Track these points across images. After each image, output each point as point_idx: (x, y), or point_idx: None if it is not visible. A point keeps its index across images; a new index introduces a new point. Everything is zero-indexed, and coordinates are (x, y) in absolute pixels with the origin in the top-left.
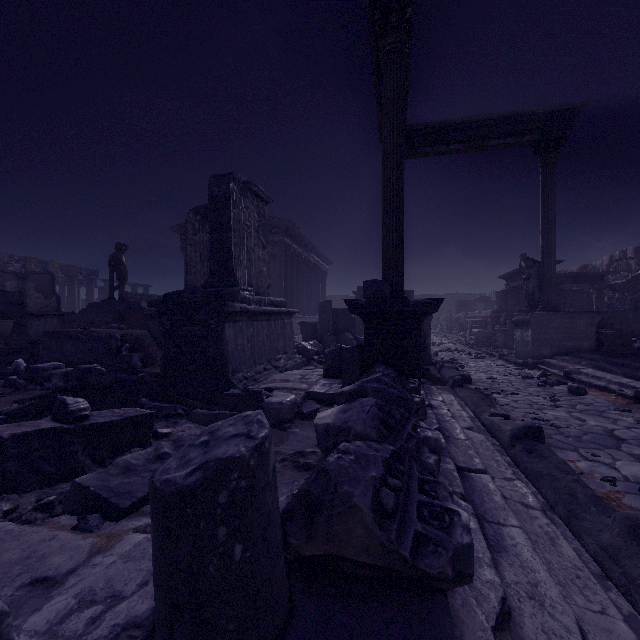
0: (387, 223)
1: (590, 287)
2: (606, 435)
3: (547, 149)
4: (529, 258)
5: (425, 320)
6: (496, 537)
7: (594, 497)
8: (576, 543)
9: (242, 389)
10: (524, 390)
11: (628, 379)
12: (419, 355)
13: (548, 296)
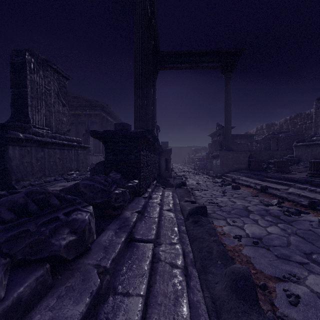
0: (136, 93)
1: (247, 141)
2: (243, 209)
3: (227, 70)
4: (220, 125)
5: (168, 154)
6: (109, 314)
7: (223, 252)
8: (200, 295)
9: (7, 191)
10: (211, 188)
11: (259, 181)
12: (139, 165)
13: (227, 143)
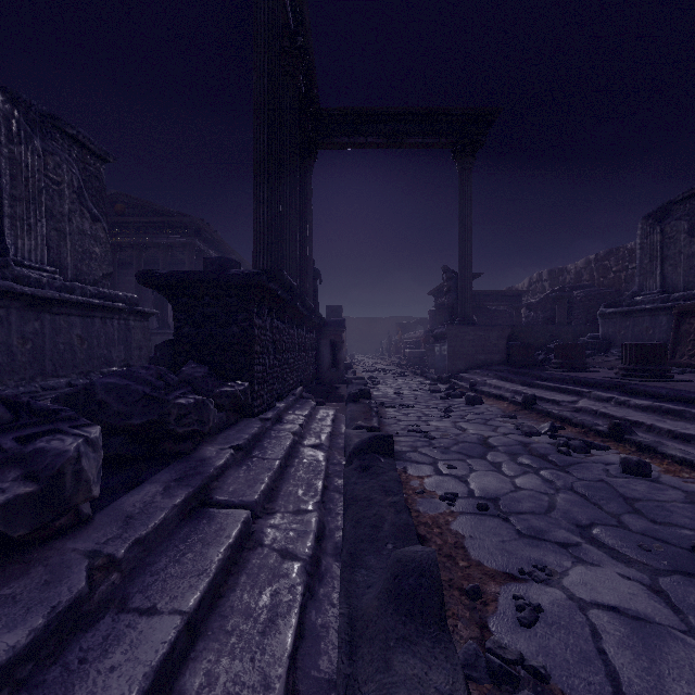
0: (257, 194)
1: (510, 306)
2: (478, 443)
3: (464, 153)
4: (450, 269)
5: (336, 331)
6: (90, 653)
7: (404, 526)
8: (333, 613)
9: None
10: (424, 403)
11: (523, 387)
12: (249, 349)
13: (465, 308)
